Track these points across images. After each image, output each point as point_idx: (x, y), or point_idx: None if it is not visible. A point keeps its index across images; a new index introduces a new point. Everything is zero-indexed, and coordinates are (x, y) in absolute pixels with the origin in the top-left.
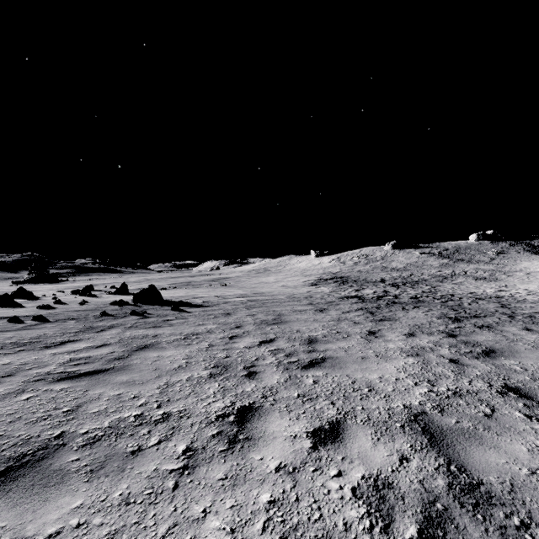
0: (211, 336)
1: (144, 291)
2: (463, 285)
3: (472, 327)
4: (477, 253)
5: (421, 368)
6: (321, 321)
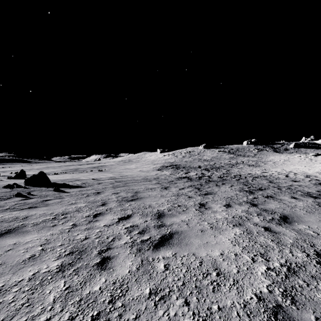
0: (78, 215)
1: (34, 176)
2: (243, 169)
3: (262, 197)
4: (248, 151)
5: (249, 239)
6: (166, 196)
